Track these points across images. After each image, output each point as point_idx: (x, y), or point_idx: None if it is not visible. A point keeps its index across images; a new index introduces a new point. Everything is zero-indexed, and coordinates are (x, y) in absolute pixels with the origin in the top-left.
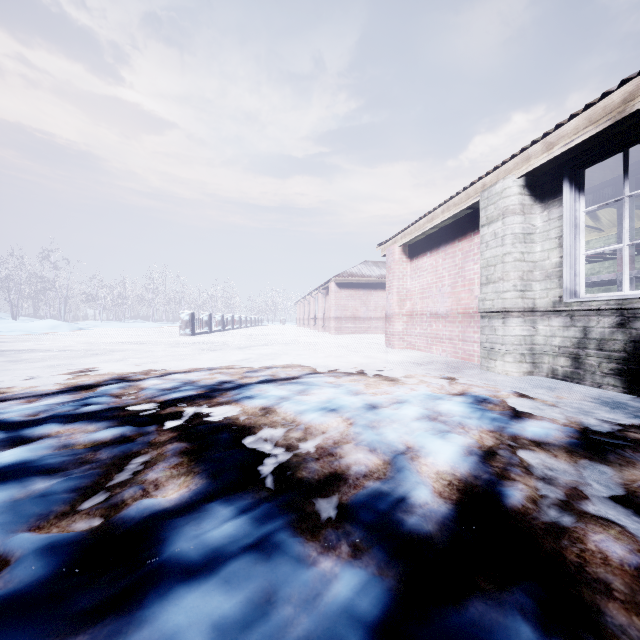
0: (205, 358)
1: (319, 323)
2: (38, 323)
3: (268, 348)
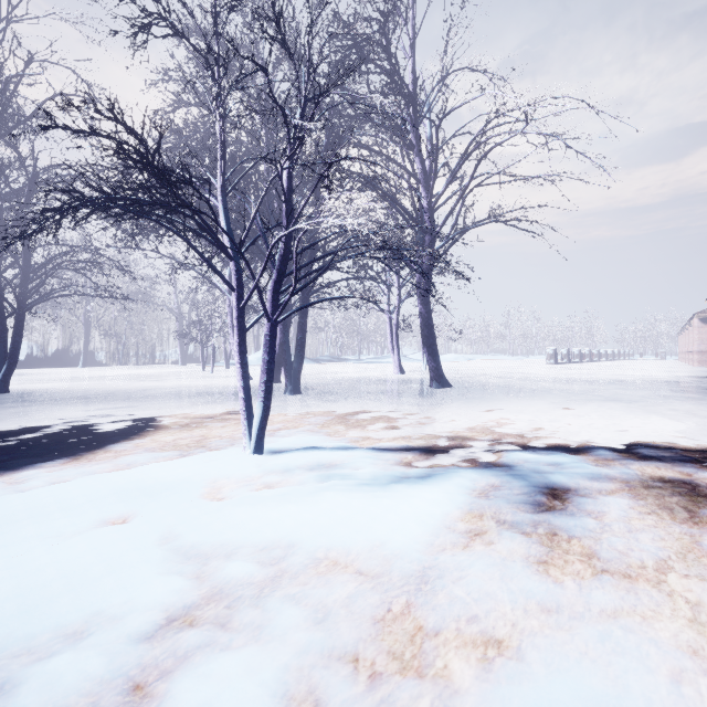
0: (568, 371)
1: (689, 357)
2: (447, 355)
3: (608, 370)
